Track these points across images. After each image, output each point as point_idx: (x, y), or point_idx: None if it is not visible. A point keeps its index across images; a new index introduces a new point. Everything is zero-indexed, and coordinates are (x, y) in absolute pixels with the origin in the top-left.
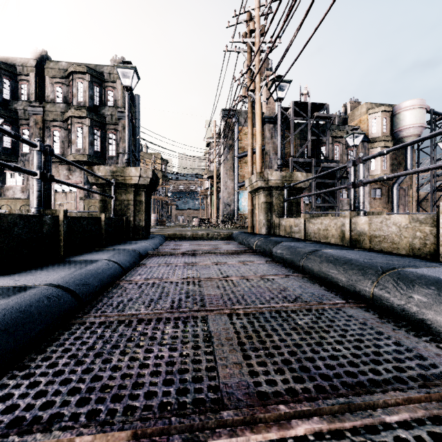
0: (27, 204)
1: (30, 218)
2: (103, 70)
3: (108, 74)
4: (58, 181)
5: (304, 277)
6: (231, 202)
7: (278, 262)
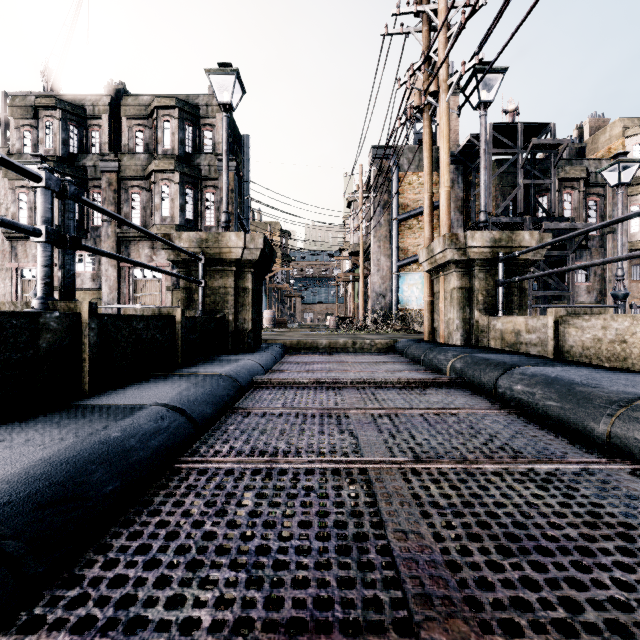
0: (99, 297)
1: (4, 319)
2: (198, 101)
3: (204, 107)
4: (91, 250)
5: (639, 474)
6: (387, 291)
7: (521, 413)
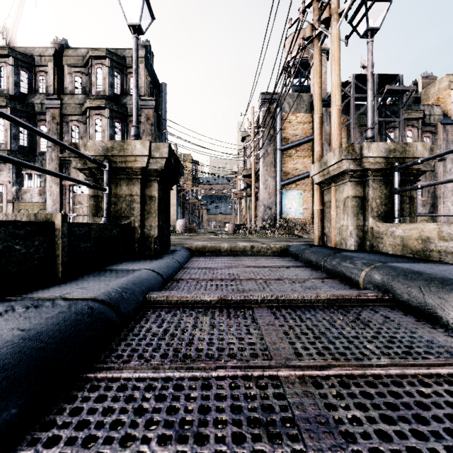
0: (45, 208)
1: None
2: (125, 53)
3: (130, 59)
4: None
5: None
6: (272, 204)
7: None
